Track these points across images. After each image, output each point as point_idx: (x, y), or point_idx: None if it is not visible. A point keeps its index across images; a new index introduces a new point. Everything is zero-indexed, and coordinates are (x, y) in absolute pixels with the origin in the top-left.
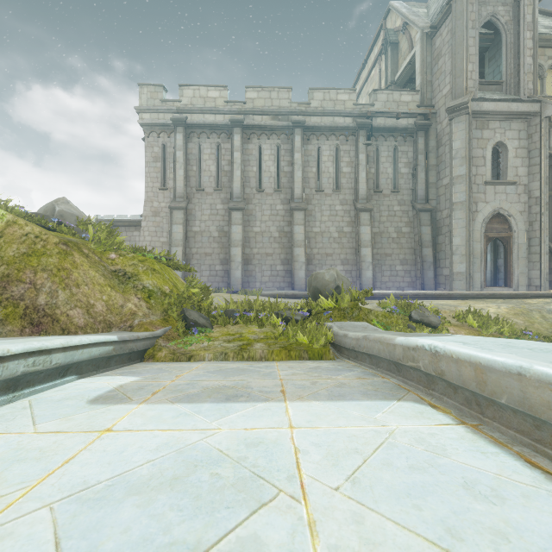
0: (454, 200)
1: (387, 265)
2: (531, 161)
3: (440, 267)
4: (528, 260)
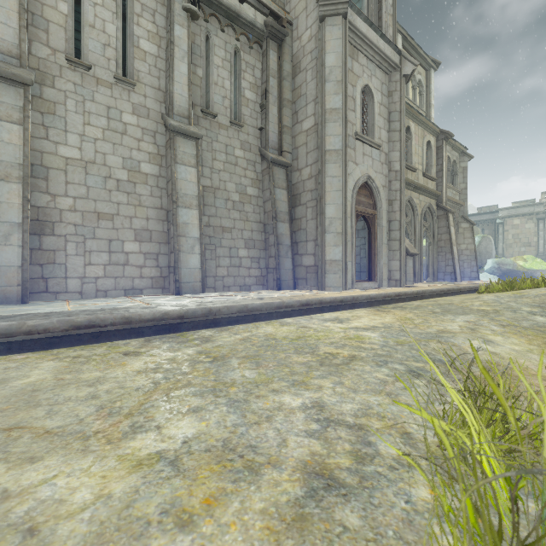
0: (327, 146)
1: (225, 246)
2: (391, 126)
3: (298, 254)
4: (388, 247)
